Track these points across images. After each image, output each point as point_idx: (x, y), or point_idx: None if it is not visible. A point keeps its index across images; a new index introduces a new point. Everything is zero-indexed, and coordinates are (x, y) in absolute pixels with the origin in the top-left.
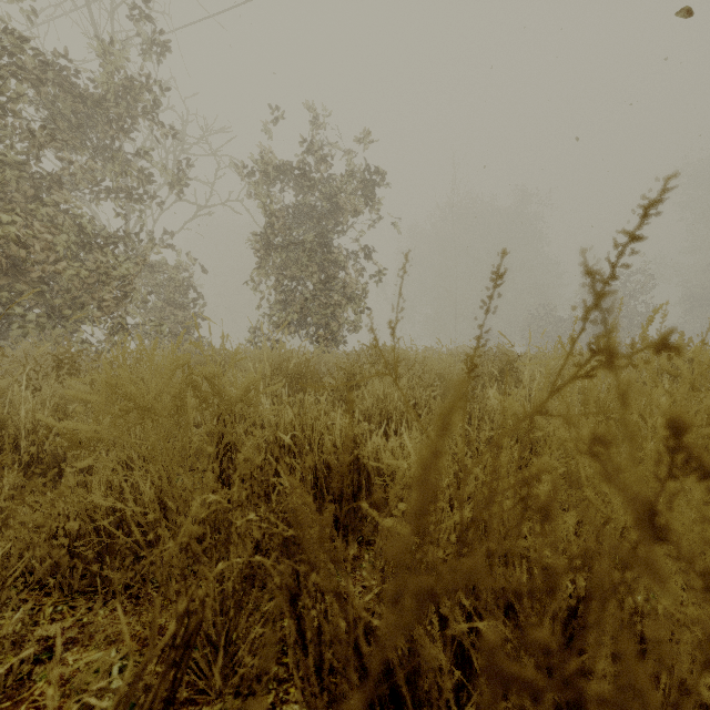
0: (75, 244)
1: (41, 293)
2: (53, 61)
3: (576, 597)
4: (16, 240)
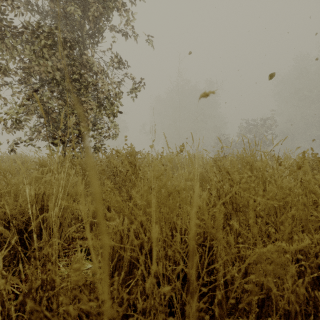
0: None
1: None
2: None
3: None
4: None
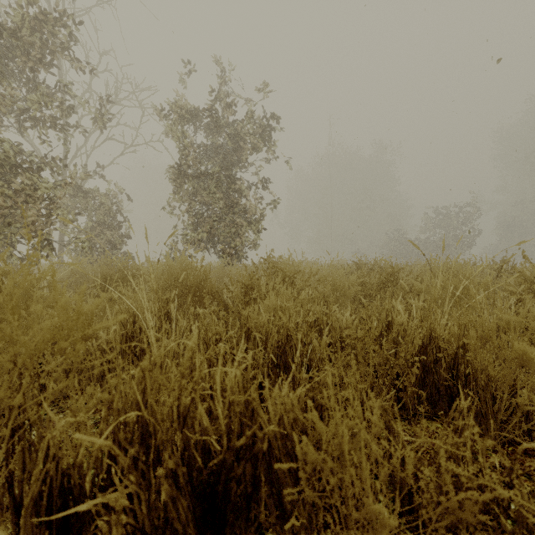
0: (5, 169)
1: None
2: None
3: None
4: None
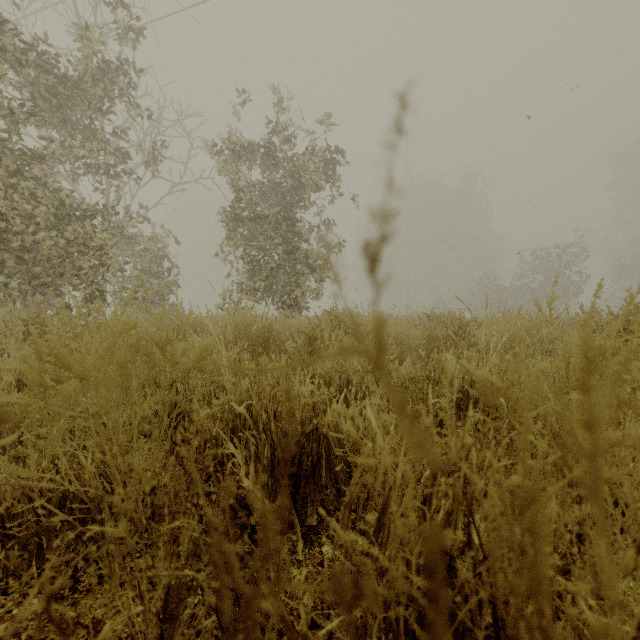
0: (55, 216)
1: (22, 262)
2: (33, 44)
3: None
4: None
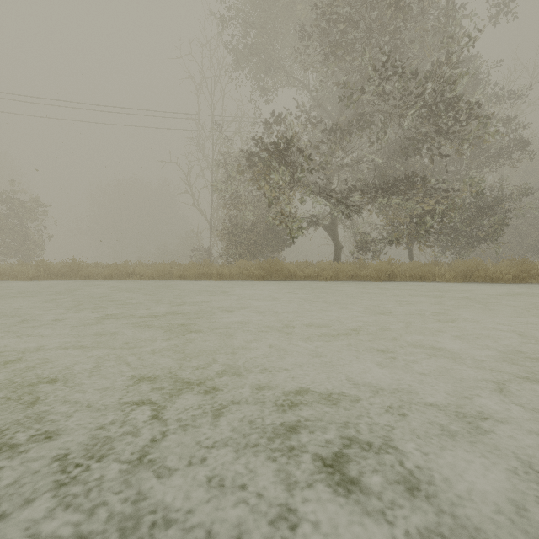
0: None
1: None
2: None
3: None
4: None
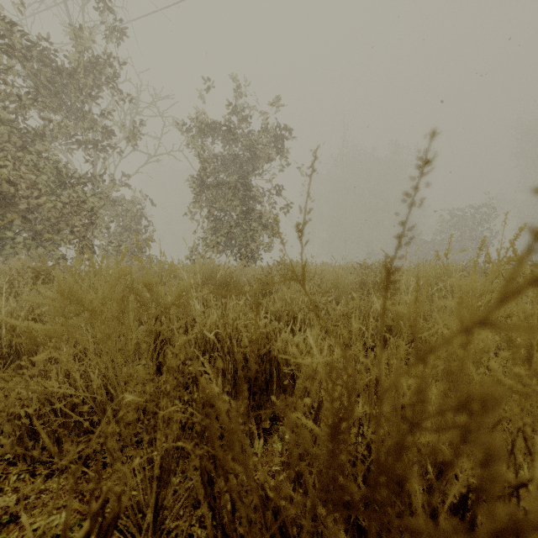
0: (54, 183)
1: (27, 221)
2: (36, 42)
3: (467, 486)
4: (6, 179)
